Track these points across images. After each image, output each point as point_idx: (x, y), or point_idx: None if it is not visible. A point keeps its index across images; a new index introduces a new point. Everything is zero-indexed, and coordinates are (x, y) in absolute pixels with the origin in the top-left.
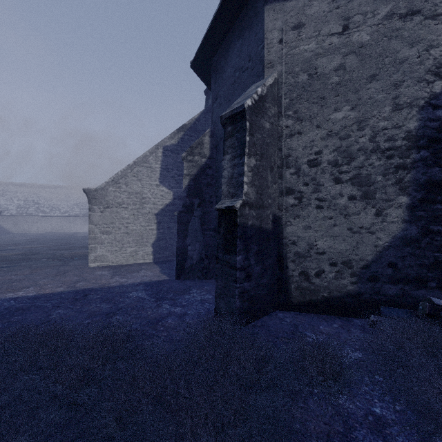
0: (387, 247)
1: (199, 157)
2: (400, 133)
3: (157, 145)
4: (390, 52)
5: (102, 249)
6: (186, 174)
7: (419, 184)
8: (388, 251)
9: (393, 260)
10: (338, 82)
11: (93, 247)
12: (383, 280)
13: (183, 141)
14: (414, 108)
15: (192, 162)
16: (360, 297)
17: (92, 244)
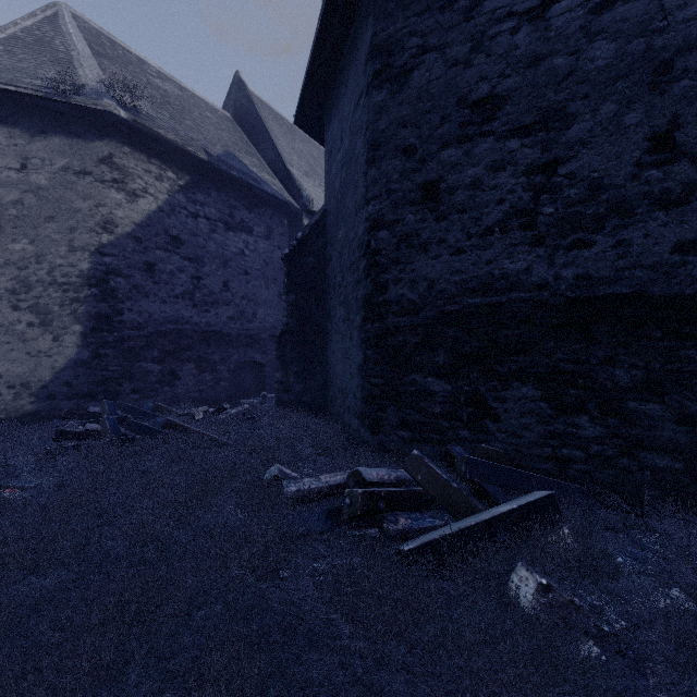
0: (63, 369)
1: None
2: (75, 271)
3: None
4: (66, 200)
5: None
6: None
7: (91, 315)
8: (65, 372)
9: (69, 380)
10: (17, 215)
11: None
12: (60, 397)
13: None
14: (86, 252)
15: None
16: (39, 415)
17: None
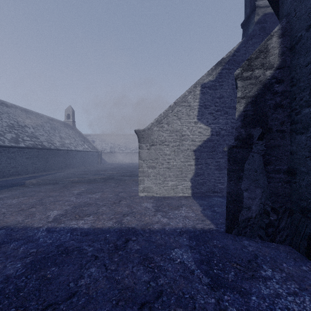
0: None
1: (262, 70)
2: None
3: (195, 84)
4: None
5: (148, 181)
6: (241, 96)
7: None
8: None
9: None
10: None
11: (142, 179)
12: None
13: (221, 76)
14: None
15: (249, 79)
16: None
17: (141, 176)
